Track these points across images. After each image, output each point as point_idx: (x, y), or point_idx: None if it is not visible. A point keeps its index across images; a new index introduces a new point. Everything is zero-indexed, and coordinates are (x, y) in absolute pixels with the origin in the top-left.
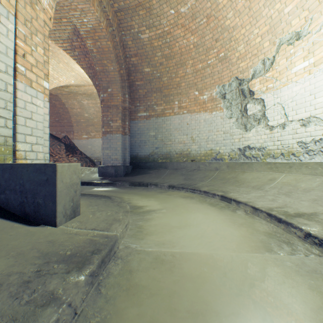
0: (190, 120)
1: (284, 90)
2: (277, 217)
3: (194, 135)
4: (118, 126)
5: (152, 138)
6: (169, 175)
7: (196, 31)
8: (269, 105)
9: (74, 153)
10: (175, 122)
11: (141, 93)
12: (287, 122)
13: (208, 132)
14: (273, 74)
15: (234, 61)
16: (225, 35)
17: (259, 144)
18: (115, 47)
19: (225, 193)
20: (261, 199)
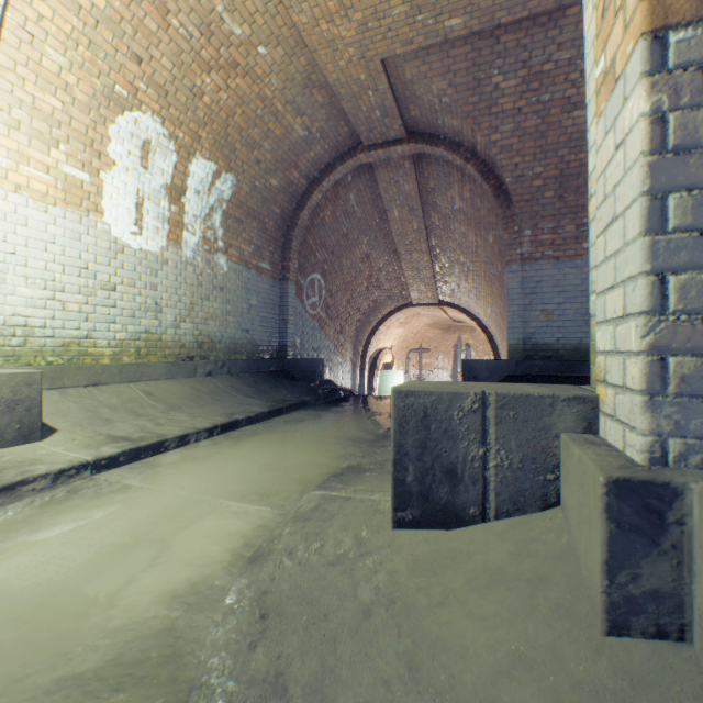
0: None
1: None
2: None
3: None
4: None
5: None
6: None
7: None
8: None
9: None
10: None
11: None
12: None
13: None
14: None
15: None
16: None
17: None
18: None
19: None
20: None
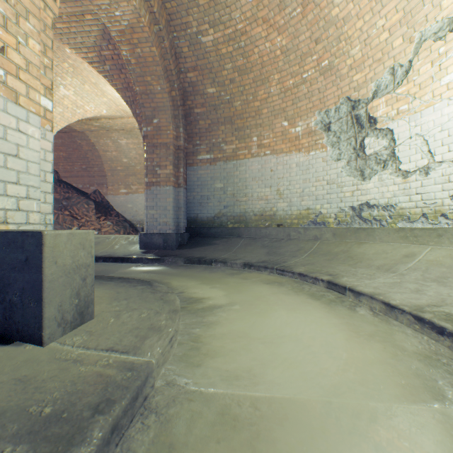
0: (275, 164)
1: (428, 113)
2: (436, 324)
3: (282, 186)
4: (169, 174)
5: (218, 192)
6: (244, 248)
7: (285, 27)
8: (402, 138)
9: (108, 215)
10: (253, 169)
11: (202, 126)
12: (434, 165)
13: (303, 183)
14: (409, 89)
15: (345, 73)
16: (331, 32)
17: (385, 200)
18: (163, 56)
19: (334, 277)
20: (396, 289)
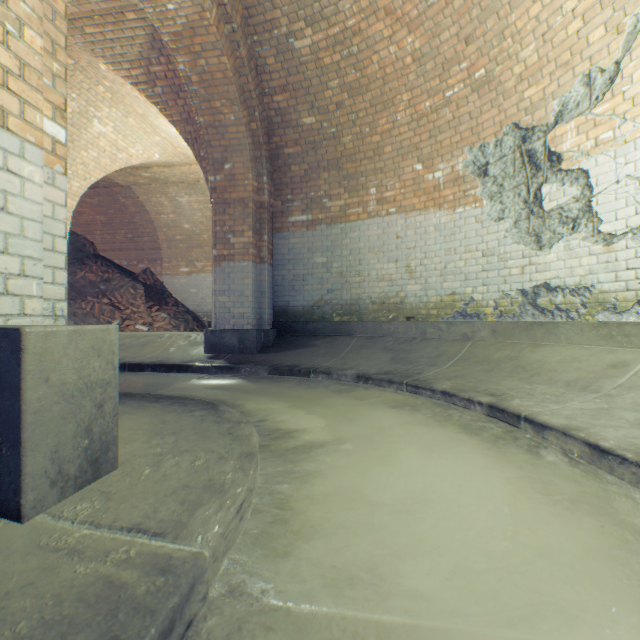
0: (403, 228)
1: None
2: None
3: (413, 260)
4: (247, 244)
5: (319, 270)
6: (357, 351)
7: (420, 21)
8: (604, 183)
9: (163, 304)
10: (370, 235)
11: (295, 173)
12: None
13: (445, 255)
14: (616, 106)
15: (511, 87)
16: (490, 25)
17: (575, 279)
18: (238, 70)
19: (500, 399)
20: (604, 420)
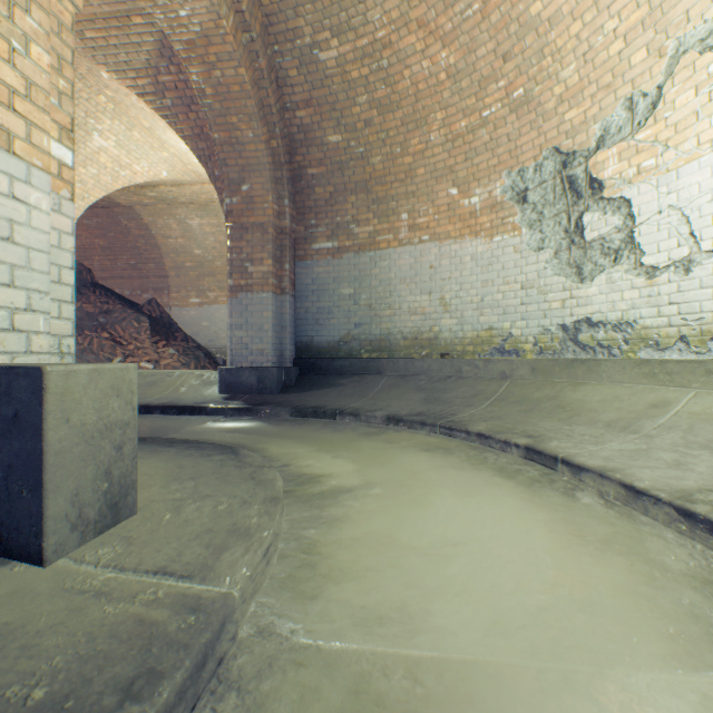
0: (437, 257)
1: (689, 171)
2: None
3: (448, 292)
4: (266, 273)
5: (346, 302)
6: (387, 391)
7: (455, 35)
8: (646, 213)
9: (170, 339)
10: (401, 264)
11: (319, 196)
12: (699, 256)
13: (482, 287)
14: (658, 133)
15: (551, 108)
16: (529, 42)
17: (617, 314)
18: (257, 82)
19: (537, 441)
20: (642, 461)
